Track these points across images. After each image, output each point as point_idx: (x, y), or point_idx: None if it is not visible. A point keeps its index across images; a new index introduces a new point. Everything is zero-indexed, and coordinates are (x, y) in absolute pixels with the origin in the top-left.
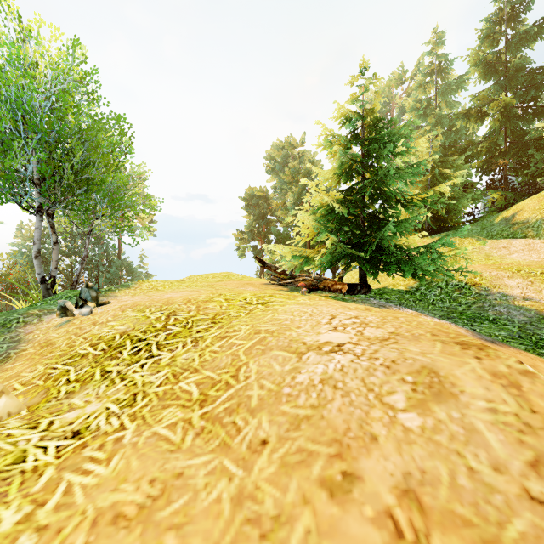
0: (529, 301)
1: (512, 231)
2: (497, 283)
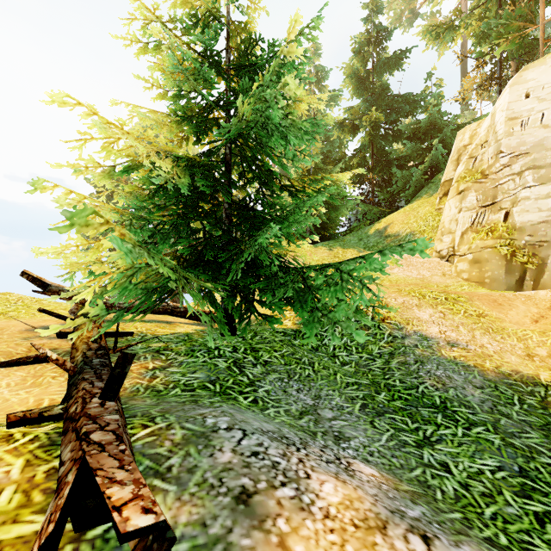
0: (458, 348)
1: (386, 244)
2: (409, 316)
